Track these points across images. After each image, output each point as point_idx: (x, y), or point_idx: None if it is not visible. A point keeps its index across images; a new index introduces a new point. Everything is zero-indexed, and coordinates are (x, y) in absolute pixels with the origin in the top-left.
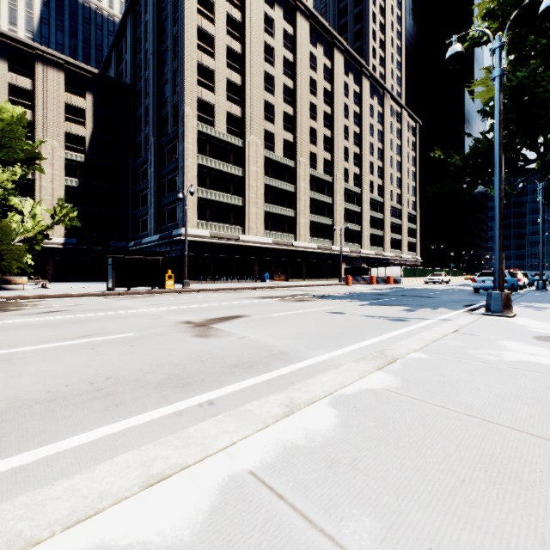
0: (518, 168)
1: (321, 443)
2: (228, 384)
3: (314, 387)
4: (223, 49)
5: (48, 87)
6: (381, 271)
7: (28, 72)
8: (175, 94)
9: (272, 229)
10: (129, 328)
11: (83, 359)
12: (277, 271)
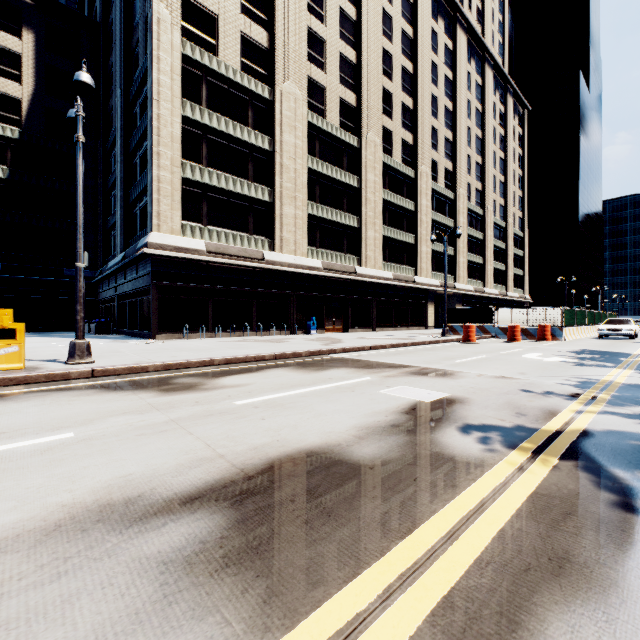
0: None
1: None
2: None
3: None
4: None
5: None
6: (517, 316)
7: None
8: None
9: (322, 246)
10: None
11: None
12: (329, 315)
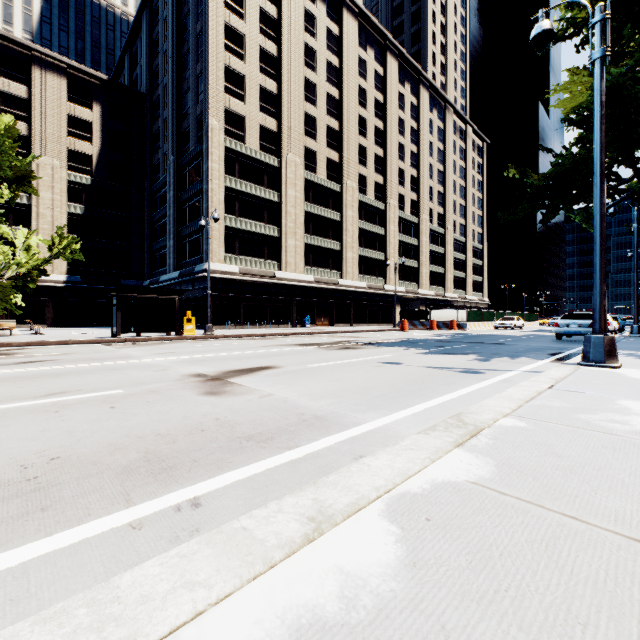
0: (609, 188)
1: (371, 611)
2: (230, 469)
3: (360, 479)
4: (255, 50)
5: (47, 95)
6: (442, 315)
7: (23, 77)
8: (198, 104)
9: (314, 265)
10: (119, 383)
11: (34, 428)
12: (319, 314)
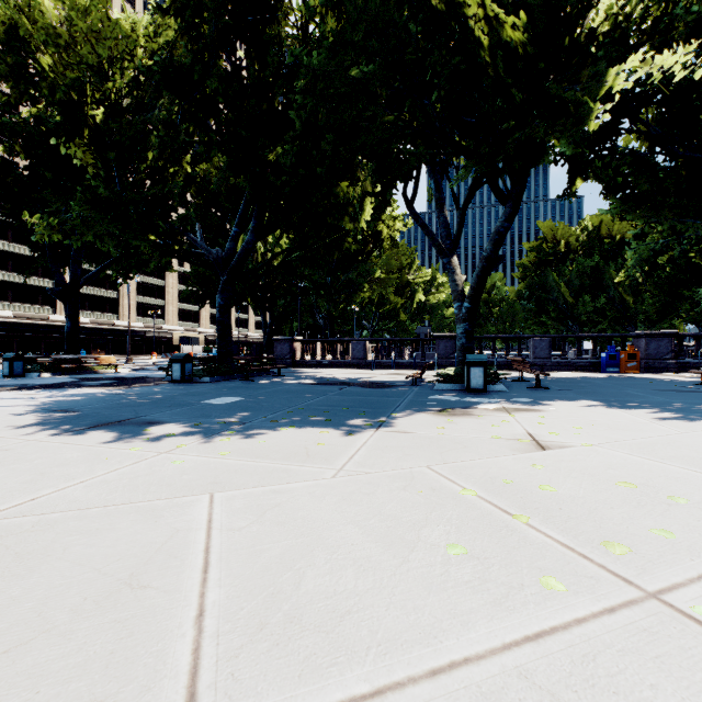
0: None
1: None
2: None
3: None
4: None
5: None
6: (190, 349)
7: None
8: None
9: (91, 310)
10: None
11: None
12: (96, 348)
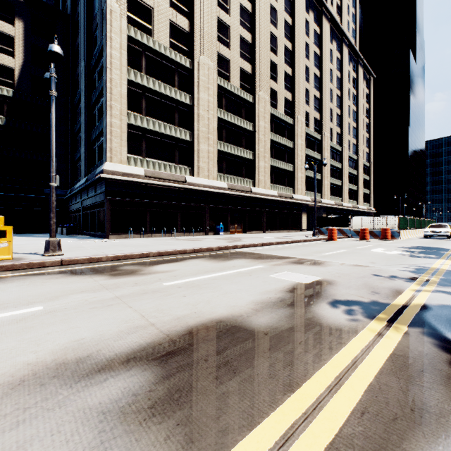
0: None
1: None
2: None
3: None
4: None
5: None
6: (366, 222)
7: None
8: None
9: (227, 173)
10: None
11: None
12: (233, 221)
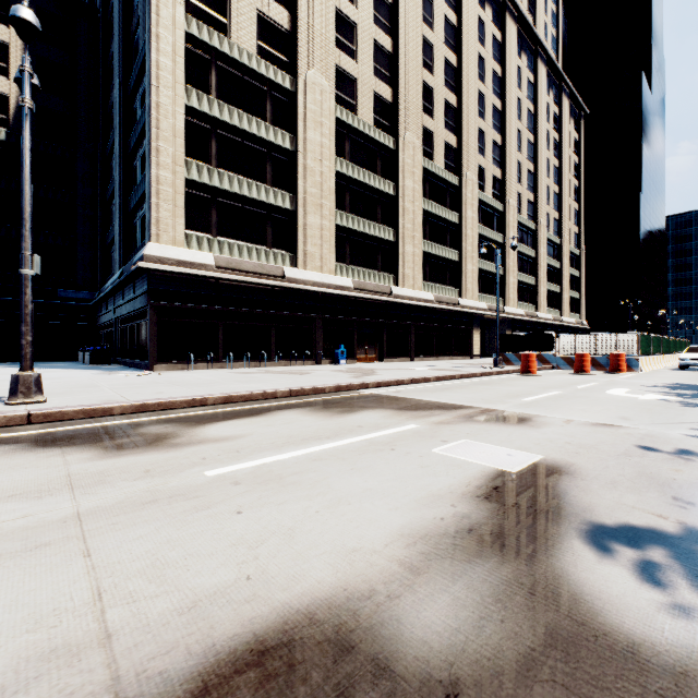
0: None
1: None
2: None
3: None
4: None
5: None
6: (583, 343)
7: None
8: None
9: (353, 263)
10: None
11: None
12: (361, 342)
